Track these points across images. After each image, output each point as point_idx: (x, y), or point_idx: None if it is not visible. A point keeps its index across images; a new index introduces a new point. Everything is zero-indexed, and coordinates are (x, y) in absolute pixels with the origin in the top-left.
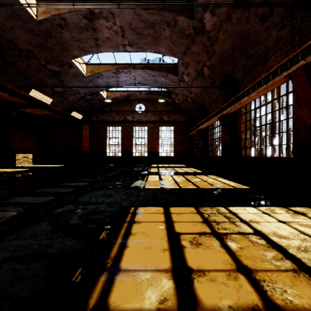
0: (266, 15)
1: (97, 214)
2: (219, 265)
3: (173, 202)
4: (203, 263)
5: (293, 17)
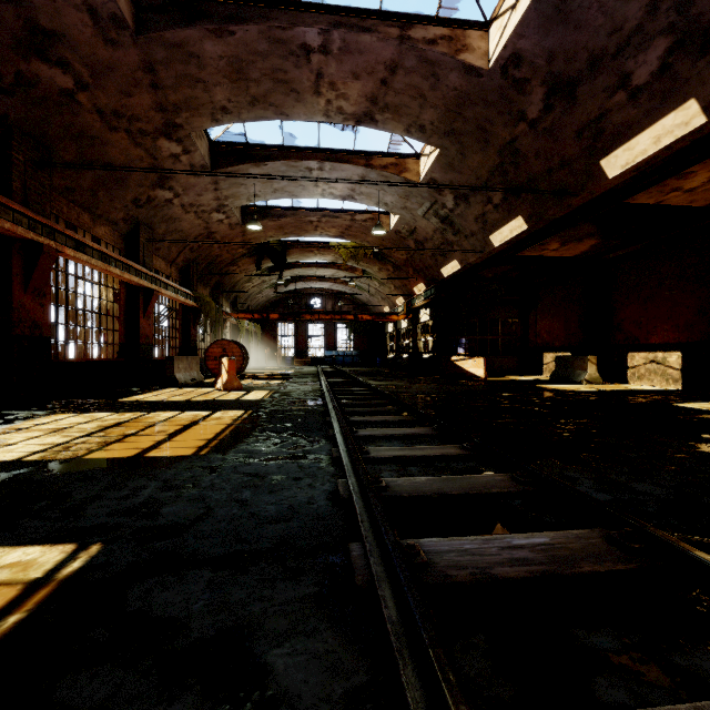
0: None
1: (261, 444)
2: (164, 426)
3: (100, 466)
4: (173, 427)
5: None
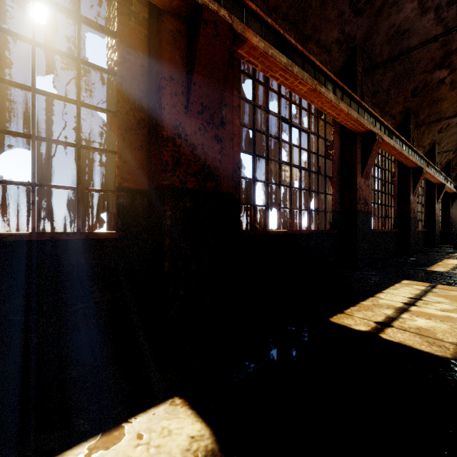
0: (357, 3)
1: None
2: None
3: None
4: None
5: (357, 61)
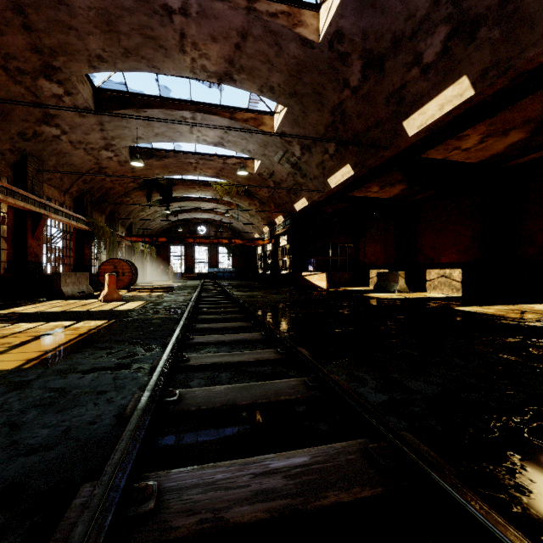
0: None
1: (96, 354)
2: (14, 338)
3: None
4: (23, 338)
5: None
